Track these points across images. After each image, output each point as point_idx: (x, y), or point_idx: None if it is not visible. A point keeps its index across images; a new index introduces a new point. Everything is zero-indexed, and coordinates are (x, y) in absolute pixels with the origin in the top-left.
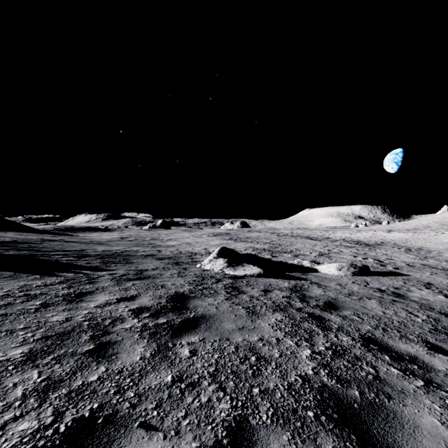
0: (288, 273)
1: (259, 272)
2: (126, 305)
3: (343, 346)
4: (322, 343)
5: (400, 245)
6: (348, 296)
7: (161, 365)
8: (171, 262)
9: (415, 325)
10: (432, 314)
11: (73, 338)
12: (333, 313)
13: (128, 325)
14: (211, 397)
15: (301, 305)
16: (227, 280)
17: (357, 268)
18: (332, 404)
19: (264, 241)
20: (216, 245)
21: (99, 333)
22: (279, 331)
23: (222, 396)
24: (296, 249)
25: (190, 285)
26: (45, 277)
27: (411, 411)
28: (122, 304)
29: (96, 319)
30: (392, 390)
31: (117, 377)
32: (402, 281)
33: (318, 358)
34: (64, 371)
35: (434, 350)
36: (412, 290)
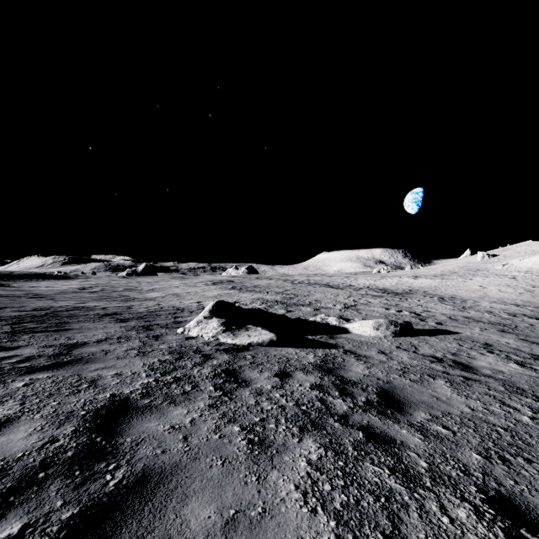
0: (310, 336)
1: (271, 339)
2: None
3: None
4: None
5: (431, 293)
6: (404, 374)
7: None
8: (138, 325)
9: (532, 434)
10: (532, 403)
11: None
12: (402, 422)
13: None
14: None
15: (344, 406)
16: (221, 356)
17: (398, 326)
18: None
19: (276, 291)
20: (214, 296)
21: None
22: (322, 513)
23: None
24: (316, 300)
25: (149, 375)
26: None
27: None
28: None
29: None
30: None
31: None
32: (456, 343)
33: None
34: None
35: None
36: (474, 356)
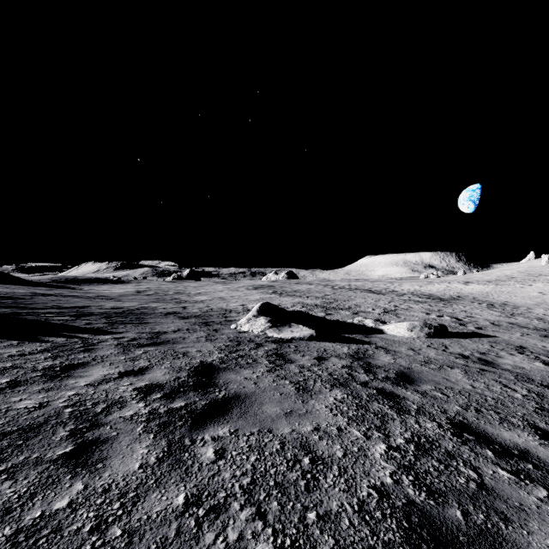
0: (346, 335)
1: (310, 334)
2: (131, 382)
3: (428, 436)
4: (399, 433)
5: (481, 299)
6: (425, 364)
7: (170, 476)
8: (198, 321)
9: (515, 402)
10: (533, 387)
11: (43, 435)
12: (409, 389)
13: (129, 412)
14: (244, 531)
15: (366, 378)
16: (270, 345)
17: (432, 328)
18: (426, 536)
19: (316, 296)
20: (257, 300)
21: (84, 426)
22: (341, 416)
23: (260, 529)
24: (355, 305)
25: (221, 353)
26: (25, 343)
27: (541, 542)
28: (125, 380)
29: (84, 404)
30: (507, 506)
31: (99, 501)
32: (489, 344)
33: (397, 456)
34: (16, 493)
35: (548, 439)
36: (502, 355)
